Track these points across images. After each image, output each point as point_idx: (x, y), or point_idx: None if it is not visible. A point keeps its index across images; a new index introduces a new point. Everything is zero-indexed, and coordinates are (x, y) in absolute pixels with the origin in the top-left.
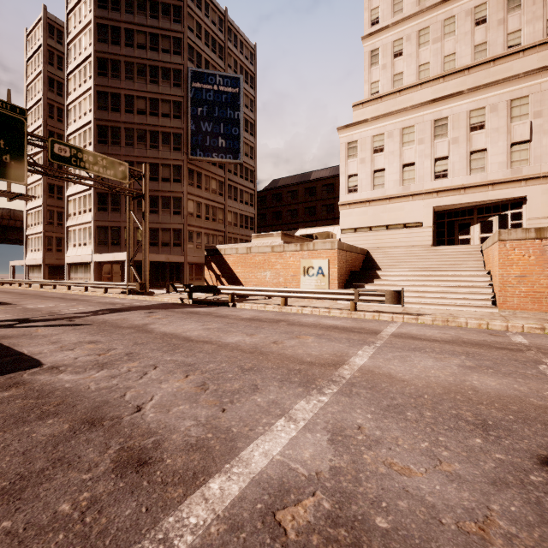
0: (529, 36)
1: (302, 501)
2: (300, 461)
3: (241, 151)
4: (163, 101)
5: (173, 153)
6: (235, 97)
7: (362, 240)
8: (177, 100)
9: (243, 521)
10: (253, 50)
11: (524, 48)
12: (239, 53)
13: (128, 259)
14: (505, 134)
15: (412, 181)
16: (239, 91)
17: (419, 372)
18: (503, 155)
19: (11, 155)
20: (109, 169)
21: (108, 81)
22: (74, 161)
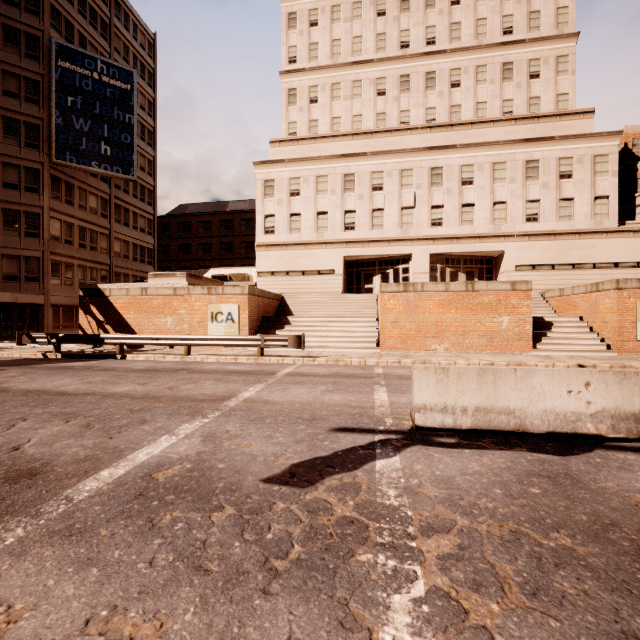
0: (415, 118)
1: (172, 467)
2: (176, 453)
3: (134, 164)
4: (7, 73)
5: (25, 150)
6: (126, 95)
7: (279, 284)
8: (32, 78)
9: (128, 482)
10: (151, 38)
11: (411, 127)
12: (131, 38)
13: None
14: (397, 198)
15: (325, 230)
16: (131, 88)
17: (290, 397)
18: (396, 216)
19: None
20: None
21: None
22: None
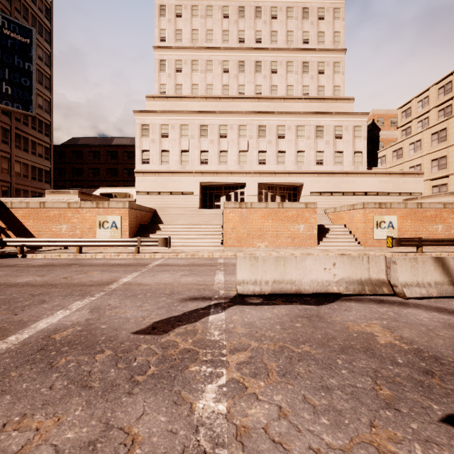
0: (248, 91)
1: (67, 330)
2: (69, 321)
3: (33, 103)
4: None
5: None
6: (26, 47)
7: (153, 201)
8: None
9: (31, 342)
10: (48, 4)
11: (246, 97)
12: (30, 1)
13: None
14: (237, 144)
15: (187, 163)
16: (30, 42)
17: (157, 280)
18: (236, 156)
19: None
20: None
21: None
22: None
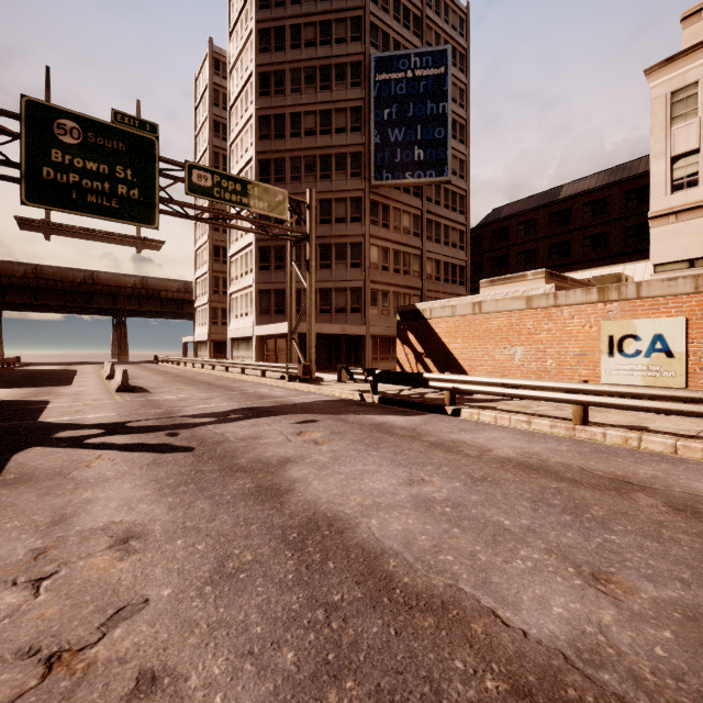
0: None
1: None
2: None
3: (448, 162)
4: (338, 111)
5: (350, 182)
6: (440, 80)
7: None
8: (356, 106)
9: None
10: (463, 14)
11: None
12: (442, 22)
13: (289, 331)
14: None
15: None
16: (445, 70)
17: None
18: None
19: (140, 189)
20: (261, 201)
21: (271, 101)
22: (216, 192)
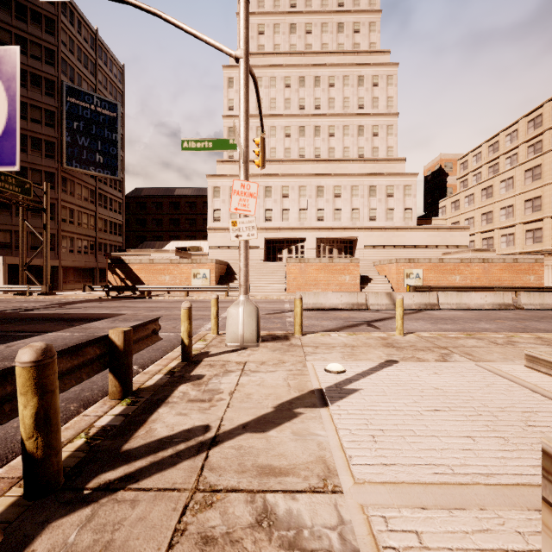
0: (308, 153)
1: None
2: None
3: (118, 169)
4: (33, 106)
5: (45, 160)
6: (113, 120)
7: (223, 254)
8: (50, 109)
9: None
10: (121, 69)
11: (305, 160)
12: (109, 71)
13: (22, 264)
14: (297, 203)
15: None
16: (117, 116)
17: None
18: (297, 214)
19: None
20: (17, 187)
21: None
22: None
